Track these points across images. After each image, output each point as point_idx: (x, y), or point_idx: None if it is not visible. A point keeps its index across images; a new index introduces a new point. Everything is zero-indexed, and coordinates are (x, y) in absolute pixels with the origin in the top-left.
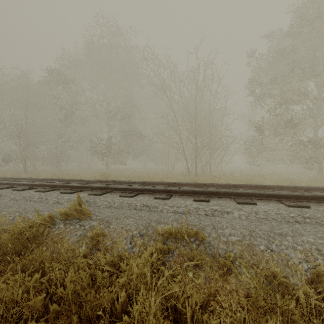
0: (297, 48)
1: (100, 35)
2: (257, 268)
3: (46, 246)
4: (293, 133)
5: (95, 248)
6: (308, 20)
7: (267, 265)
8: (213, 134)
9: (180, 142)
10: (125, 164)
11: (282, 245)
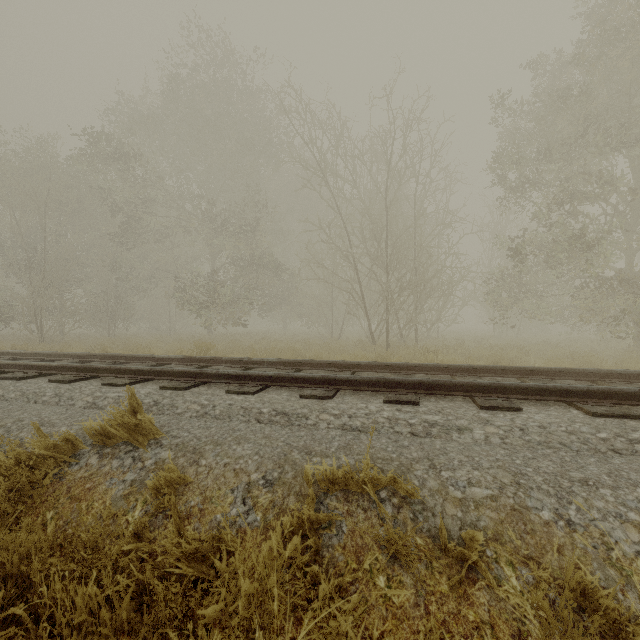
0: (594, 88)
1: (195, 64)
2: (539, 566)
3: (55, 507)
4: (587, 262)
5: (163, 514)
6: (617, 30)
7: (561, 559)
8: (422, 263)
9: (355, 280)
10: (244, 325)
11: (591, 510)
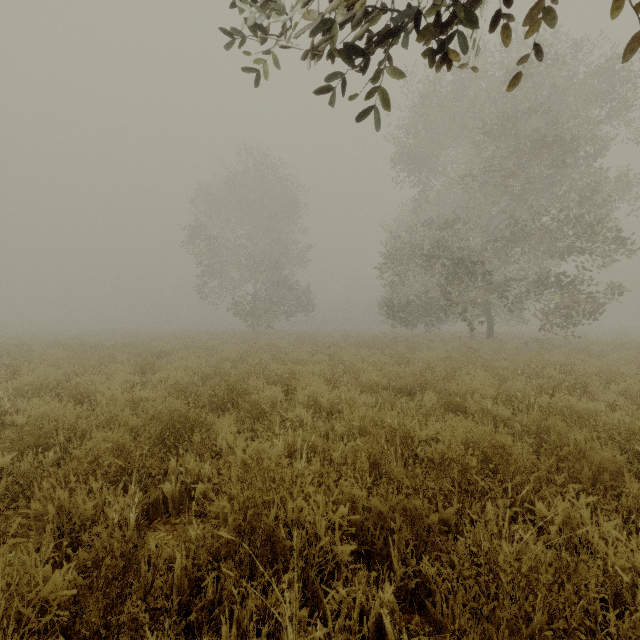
0: None
1: None
2: None
3: None
4: None
5: None
6: None
7: None
8: None
9: None
10: None
11: None
